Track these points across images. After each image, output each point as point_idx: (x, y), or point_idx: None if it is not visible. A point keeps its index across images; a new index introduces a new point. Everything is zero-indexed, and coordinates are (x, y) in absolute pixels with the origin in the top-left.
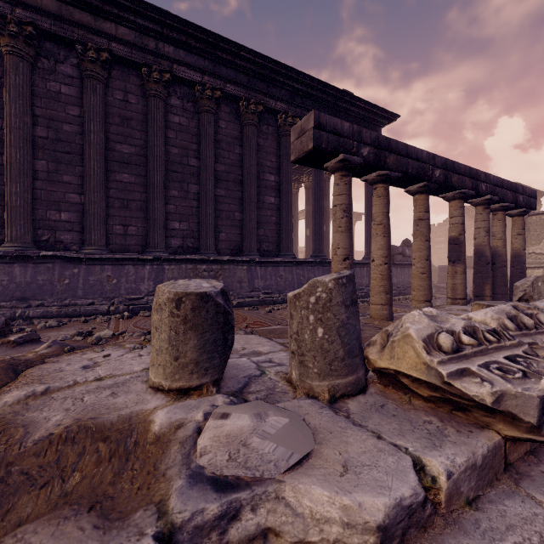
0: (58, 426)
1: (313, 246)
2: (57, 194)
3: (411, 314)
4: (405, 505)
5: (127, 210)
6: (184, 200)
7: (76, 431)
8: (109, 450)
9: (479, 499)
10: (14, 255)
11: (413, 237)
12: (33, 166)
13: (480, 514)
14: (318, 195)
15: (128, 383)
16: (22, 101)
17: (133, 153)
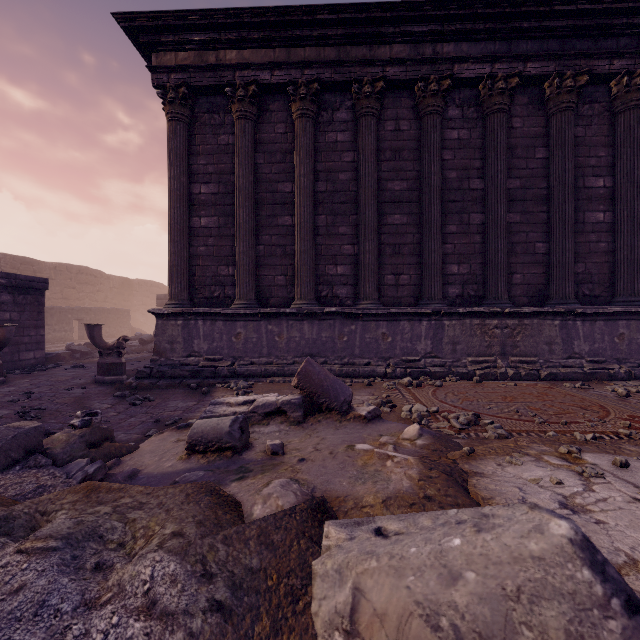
0: None
1: None
2: (334, 247)
3: None
4: None
5: (399, 256)
6: (463, 235)
7: None
8: None
9: None
10: (304, 312)
11: None
12: (315, 222)
13: None
14: None
15: None
16: (308, 160)
17: (405, 189)
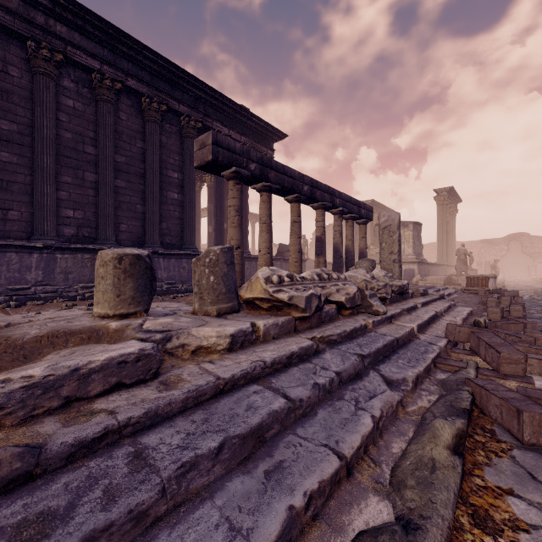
0: (40, 333)
1: (214, 242)
2: None
3: (262, 268)
4: (243, 330)
5: (7, 192)
6: (79, 187)
7: (57, 333)
8: (87, 335)
9: (279, 338)
10: None
11: (290, 235)
12: None
13: (277, 340)
14: (219, 195)
15: (77, 318)
16: None
17: (15, 131)
